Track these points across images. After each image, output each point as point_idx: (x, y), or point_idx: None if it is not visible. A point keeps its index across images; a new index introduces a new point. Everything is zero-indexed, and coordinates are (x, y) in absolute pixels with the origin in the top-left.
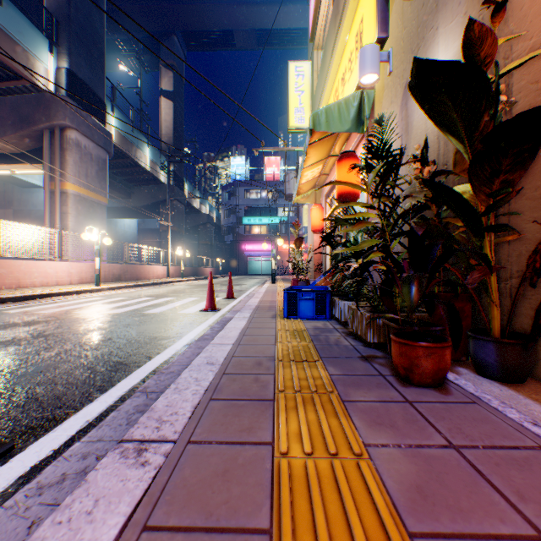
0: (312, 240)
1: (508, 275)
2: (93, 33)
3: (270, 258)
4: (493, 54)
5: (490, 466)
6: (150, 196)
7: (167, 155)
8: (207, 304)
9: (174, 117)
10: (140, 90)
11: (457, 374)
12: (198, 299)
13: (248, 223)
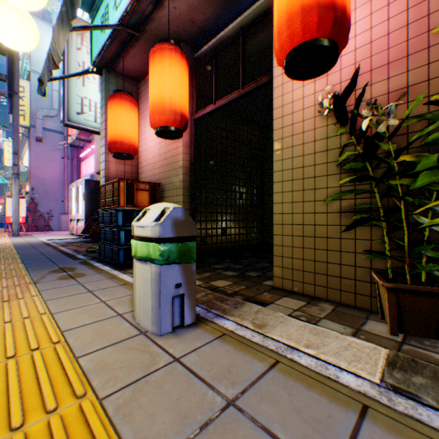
0: None
1: None
2: None
3: None
4: None
5: None
6: None
7: None
8: None
9: None
10: None
11: None
12: None
13: None
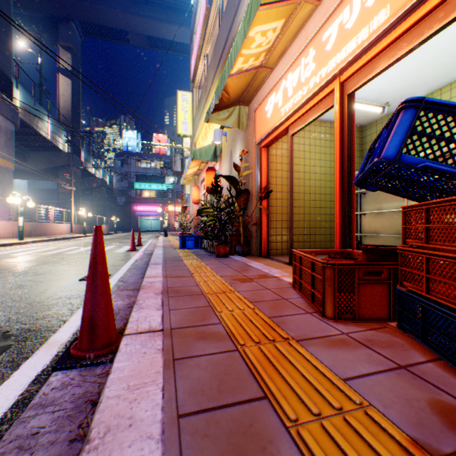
0: (193, 208)
1: (249, 228)
2: (2, 20)
3: (158, 217)
4: (240, 170)
5: (224, 262)
6: (47, 161)
7: (71, 130)
8: (131, 247)
9: (73, 93)
10: (40, 67)
11: (233, 256)
12: (117, 246)
13: (139, 188)
